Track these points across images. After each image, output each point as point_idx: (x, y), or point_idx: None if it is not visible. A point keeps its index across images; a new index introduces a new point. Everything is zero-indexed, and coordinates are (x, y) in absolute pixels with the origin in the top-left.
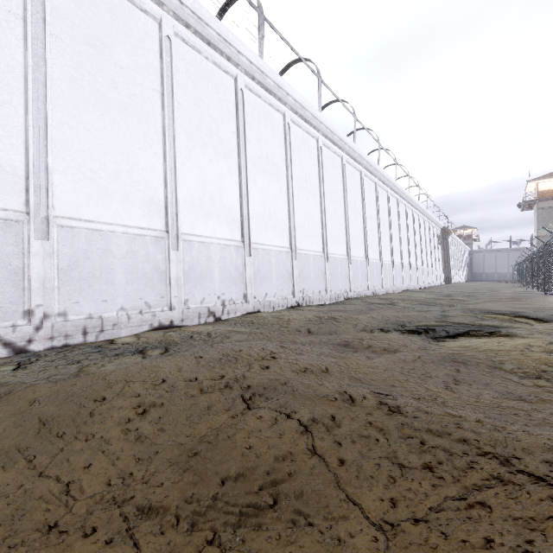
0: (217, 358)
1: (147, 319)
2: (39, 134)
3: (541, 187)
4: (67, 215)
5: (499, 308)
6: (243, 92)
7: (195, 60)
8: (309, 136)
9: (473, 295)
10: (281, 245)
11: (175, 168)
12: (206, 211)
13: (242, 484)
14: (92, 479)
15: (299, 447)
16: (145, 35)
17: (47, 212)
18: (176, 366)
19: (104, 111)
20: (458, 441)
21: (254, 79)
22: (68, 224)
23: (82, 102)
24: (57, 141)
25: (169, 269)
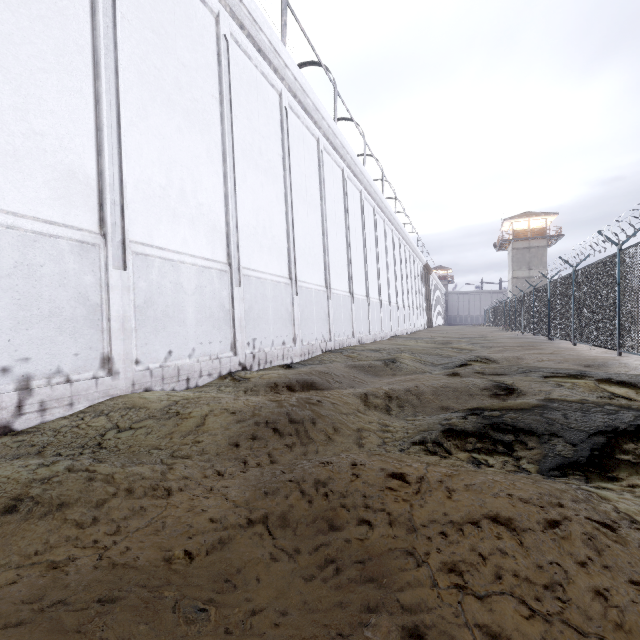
0: None
1: None
2: None
3: (514, 228)
4: None
5: (543, 363)
6: None
7: None
8: (267, 83)
9: (472, 341)
10: (208, 257)
11: None
12: None
13: None
14: None
15: None
16: None
17: None
18: None
19: None
20: None
21: None
22: None
23: None
24: None
25: None
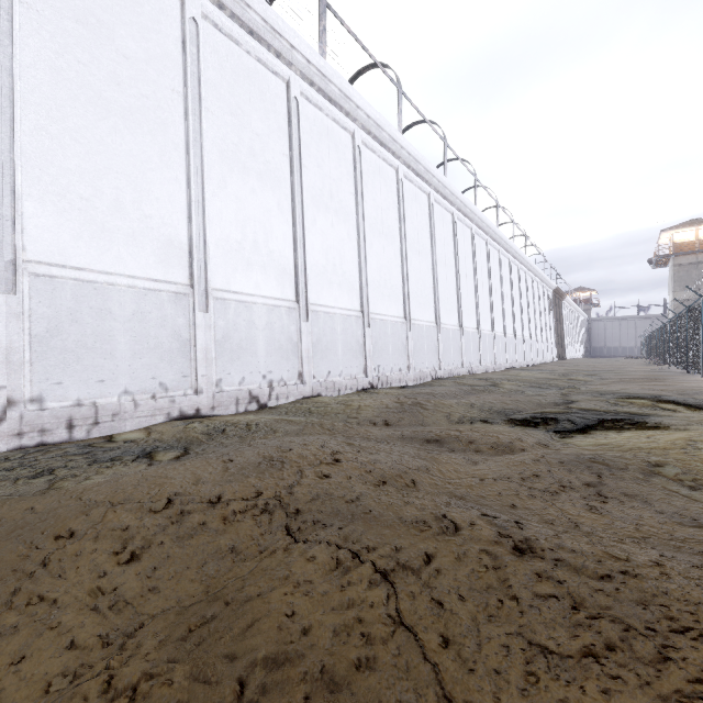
0: (254, 462)
1: (162, 406)
2: (2, 142)
3: (677, 239)
4: (45, 259)
5: (635, 390)
6: (298, 101)
7: (232, 54)
8: (387, 165)
9: (595, 374)
10: (349, 308)
11: (204, 199)
12: (248, 259)
13: (275, 694)
14: (20, 682)
15: (374, 617)
16: (161, 15)
17: (13, 254)
18: (192, 476)
19: (100, 115)
20: (634, 604)
21: (313, 84)
22: (46, 272)
23: (68, 101)
24: (30, 154)
25: (195, 337)
